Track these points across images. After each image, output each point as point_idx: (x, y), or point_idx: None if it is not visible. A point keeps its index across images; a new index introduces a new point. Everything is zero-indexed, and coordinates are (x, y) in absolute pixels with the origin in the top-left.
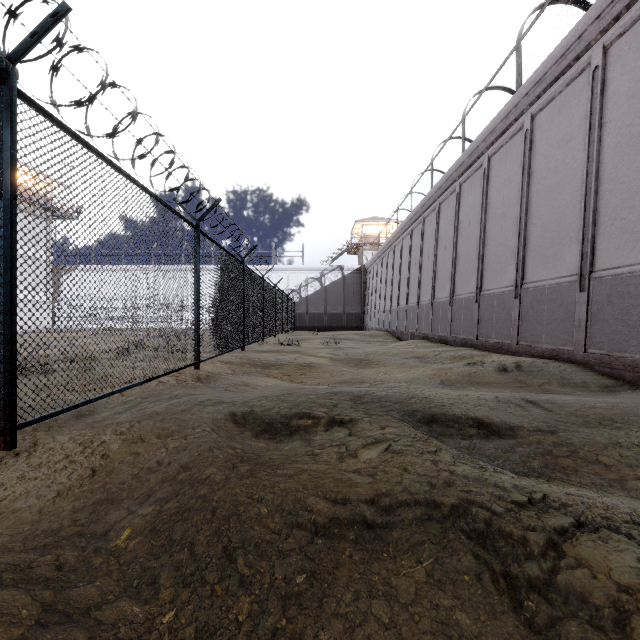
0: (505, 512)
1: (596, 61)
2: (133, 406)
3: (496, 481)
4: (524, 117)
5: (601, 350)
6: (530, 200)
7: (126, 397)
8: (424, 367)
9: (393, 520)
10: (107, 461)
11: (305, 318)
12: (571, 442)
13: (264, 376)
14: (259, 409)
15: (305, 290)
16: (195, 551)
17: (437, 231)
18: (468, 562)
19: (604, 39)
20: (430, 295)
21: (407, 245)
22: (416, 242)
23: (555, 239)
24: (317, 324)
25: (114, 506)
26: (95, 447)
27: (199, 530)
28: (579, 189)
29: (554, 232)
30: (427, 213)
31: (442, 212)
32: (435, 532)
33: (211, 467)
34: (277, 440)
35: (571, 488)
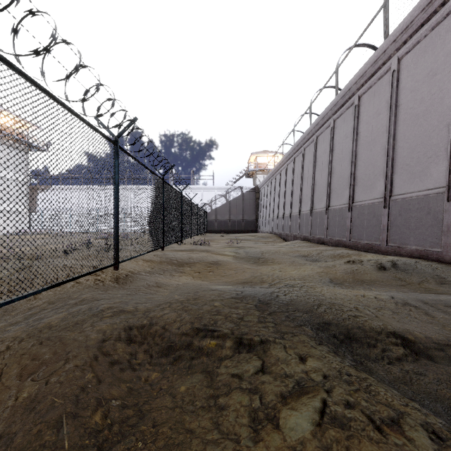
0: None
1: None
2: (34, 314)
3: None
4: (391, 61)
5: None
6: (397, 127)
7: (36, 301)
8: (311, 264)
9: None
10: None
11: (214, 224)
12: None
13: (178, 273)
14: (159, 323)
15: (214, 204)
16: None
17: (315, 157)
18: None
19: None
20: (309, 206)
21: (290, 169)
22: (298, 167)
23: (422, 158)
24: (223, 228)
25: None
26: None
27: None
28: (445, 114)
29: (421, 152)
30: (307, 144)
31: (319, 143)
32: None
33: None
34: (174, 368)
35: None
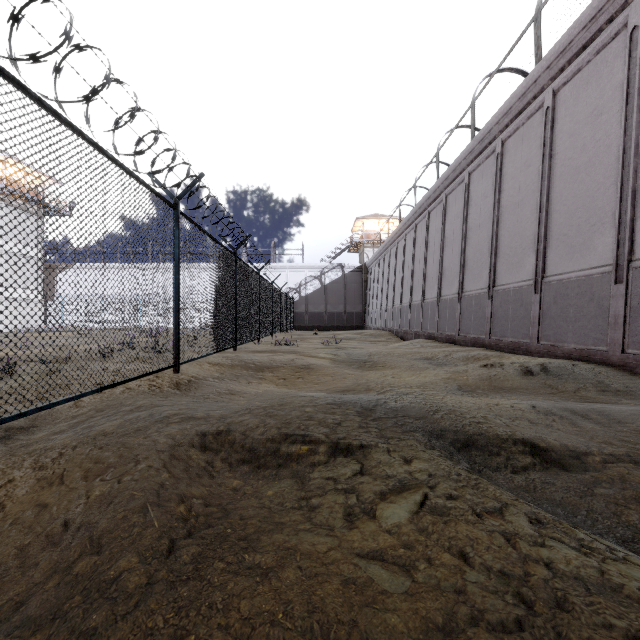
0: None
1: (635, 20)
2: (81, 422)
3: None
4: (544, 94)
5: None
6: (552, 184)
7: (79, 409)
8: (435, 369)
9: None
10: None
11: (305, 317)
12: None
13: (256, 380)
14: (238, 429)
15: (305, 289)
16: None
17: (444, 224)
18: None
19: None
20: (436, 292)
21: (411, 241)
22: (420, 237)
23: (583, 226)
24: (317, 323)
25: None
26: None
27: None
28: (613, 168)
29: (582, 218)
30: (432, 206)
31: (449, 204)
32: None
33: (130, 552)
34: (259, 476)
35: None
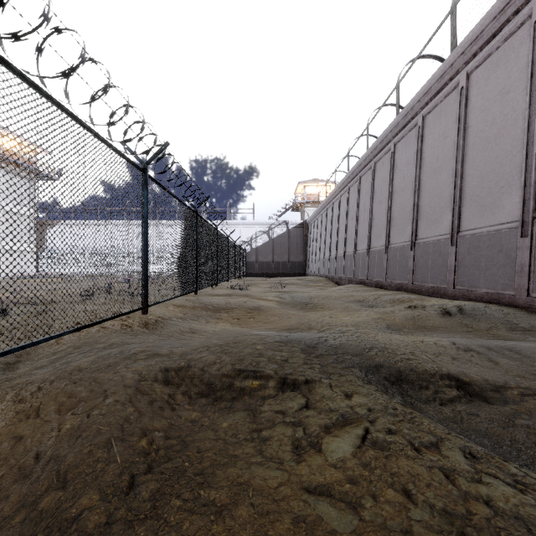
0: None
1: None
2: (60, 358)
3: None
4: (459, 76)
5: None
6: (466, 153)
7: (60, 346)
8: (367, 310)
9: None
10: None
11: (255, 266)
12: None
13: (214, 319)
14: (197, 365)
15: (255, 242)
16: None
17: (373, 187)
18: None
19: None
20: (366, 245)
21: (344, 201)
22: (353, 198)
23: (493, 188)
24: (265, 271)
25: None
26: None
27: None
28: (519, 138)
29: (492, 181)
30: (363, 172)
31: (377, 170)
32: None
33: (93, 489)
34: (215, 408)
35: None
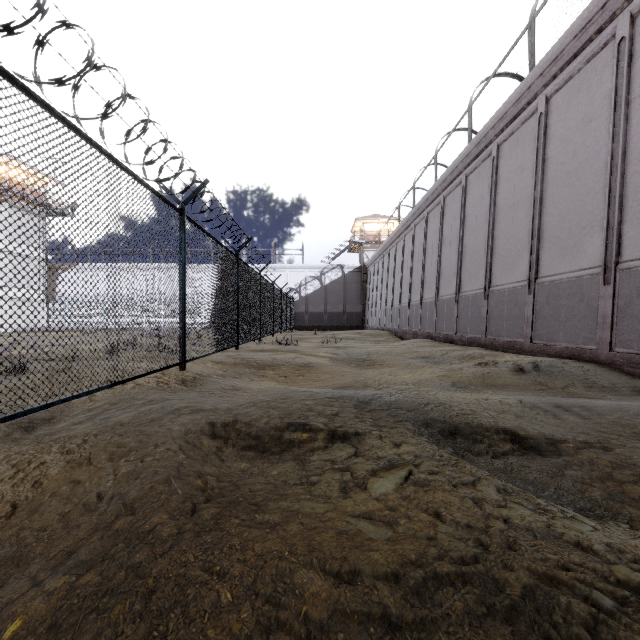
0: (618, 608)
1: (622, 32)
2: (97, 414)
3: (579, 540)
4: (538, 100)
5: (630, 349)
6: (545, 188)
7: (94, 402)
8: (432, 367)
9: (432, 616)
10: (37, 492)
11: (305, 317)
12: (633, 462)
13: (258, 377)
14: (244, 419)
15: (305, 289)
16: None
17: (441, 226)
18: None
19: (632, 7)
20: (434, 292)
21: (409, 242)
22: (419, 238)
23: (574, 229)
24: (317, 323)
25: (18, 570)
26: (30, 470)
27: (118, 635)
28: (602, 173)
29: (573, 221)
30: (431, 208)
31: (447, 206)
32: None
33: (161, 511)
34: (264, 459)
35: None
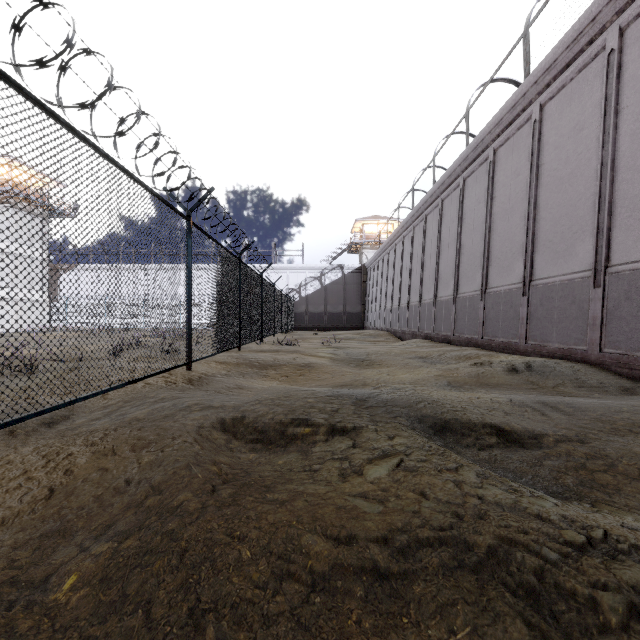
0: (561, 560)
1: (611, 44)
2: (113, 411)
3: (539, 512)
4: (532, 107)
5: (618, 349)
6: (539, 193)
7: (108, 400)
8: (429, 367)
9: (413, 568)
10: (70, 478)
11: (305, 318)
12: (606, 454)
13: (261, 377)
14: (251, 415)
15: (305, 289)
16: (151, 615)
17: (440, 228)
18: (519, 634)
19: (620, 20)
20: (432, 294)
21: (408, 243)
22: (418, 240)
23: (566, 233)
24: (317, 324)
25: (65, 540)
26: (60, 460)
27: (160, 582)
28: (593, 180)
29: (565, 226)
30: (429, 210)
31: (445, 208)
32: (469, 587)
33: (186, 491)
34: (270, 451)
35: (627, 517)
